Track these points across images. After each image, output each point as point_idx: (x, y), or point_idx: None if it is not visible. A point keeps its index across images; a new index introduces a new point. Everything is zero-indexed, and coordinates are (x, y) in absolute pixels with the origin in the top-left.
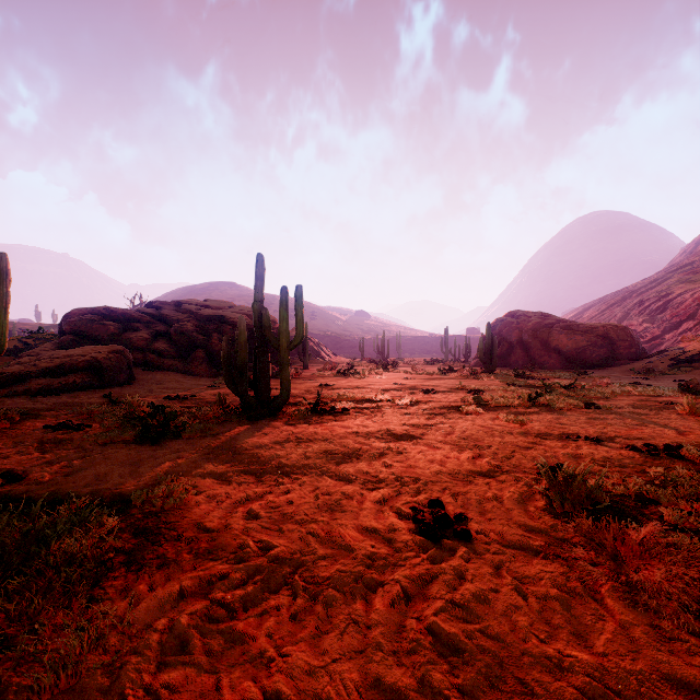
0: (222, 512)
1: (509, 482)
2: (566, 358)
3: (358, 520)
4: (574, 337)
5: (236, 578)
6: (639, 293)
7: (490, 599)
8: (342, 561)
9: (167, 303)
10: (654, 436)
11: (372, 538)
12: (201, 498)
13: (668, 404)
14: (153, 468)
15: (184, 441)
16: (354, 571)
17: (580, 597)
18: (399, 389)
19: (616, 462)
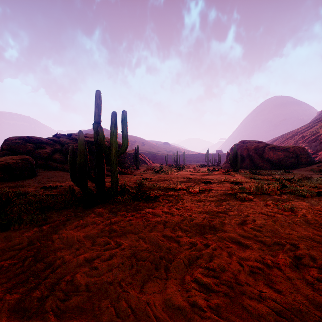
0: None
1: None
2: (272, 163)
3: None
4: (277, 153)
5: None
6: (301, 133)
7: None
8: None
9: (64, 135)
10: None
11: None
12: None
13: None
14: None
15: (7, 234)
16: None
17: None
18: (189, 181)
19: None
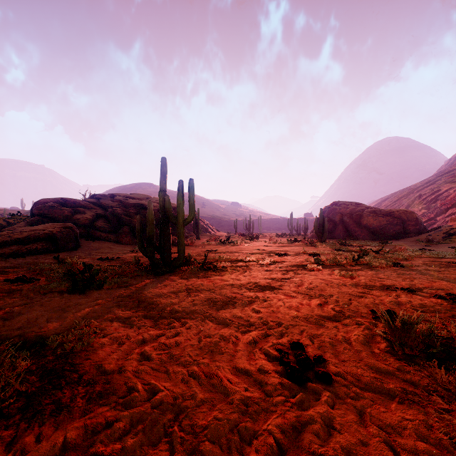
0: (121, 354)
1: (352, 326)
2: (372, 232)
3: (233, 361)
4: (378, 218)
5: (119, 427)
6: (418, 190)
7: (362, 455)
8: (219, 407)
9: (105, 195)
10: (451, 287)
11: (245, 380)
12: (106, 340)
13: (451, 263)
14: (75, 313)
15: (104, 291)
16: (230, 419)
17: (447, 451)
18: (261, 253)
19: (430, 308)
